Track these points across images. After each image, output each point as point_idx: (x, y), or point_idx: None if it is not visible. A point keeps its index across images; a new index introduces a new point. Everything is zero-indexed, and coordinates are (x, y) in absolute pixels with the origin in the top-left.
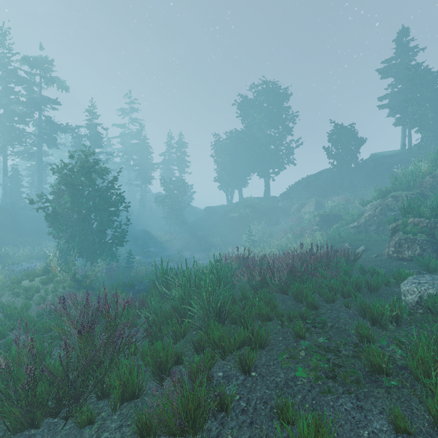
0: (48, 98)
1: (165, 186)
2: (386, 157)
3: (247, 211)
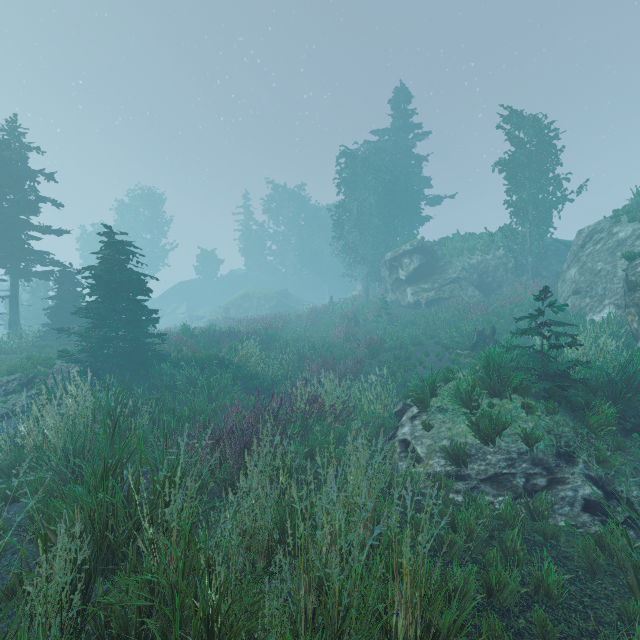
0: None
1: None
2: (235, 277)
3: None
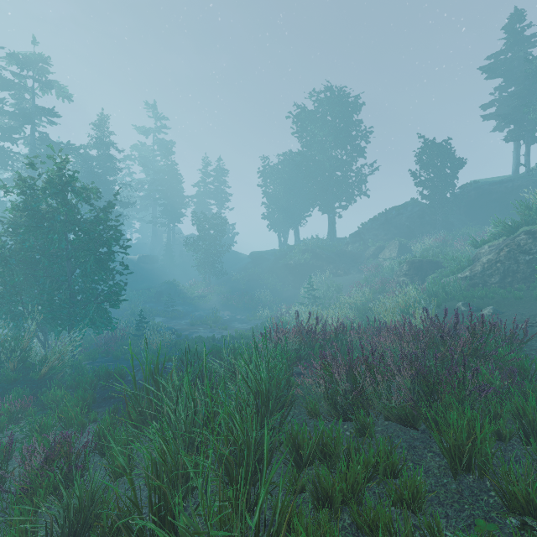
0: (42, 107)
1: (198, 224)
2: (494, 184)
3: (306, 257)
